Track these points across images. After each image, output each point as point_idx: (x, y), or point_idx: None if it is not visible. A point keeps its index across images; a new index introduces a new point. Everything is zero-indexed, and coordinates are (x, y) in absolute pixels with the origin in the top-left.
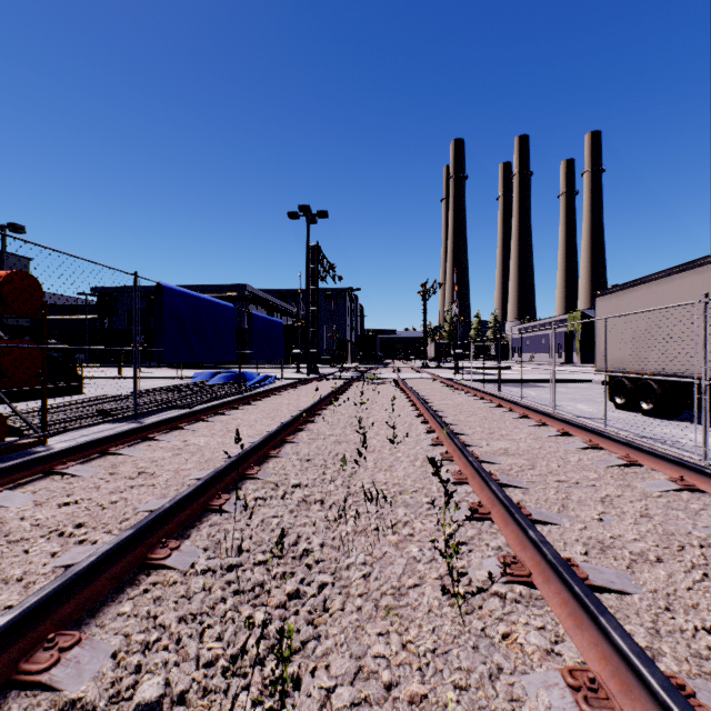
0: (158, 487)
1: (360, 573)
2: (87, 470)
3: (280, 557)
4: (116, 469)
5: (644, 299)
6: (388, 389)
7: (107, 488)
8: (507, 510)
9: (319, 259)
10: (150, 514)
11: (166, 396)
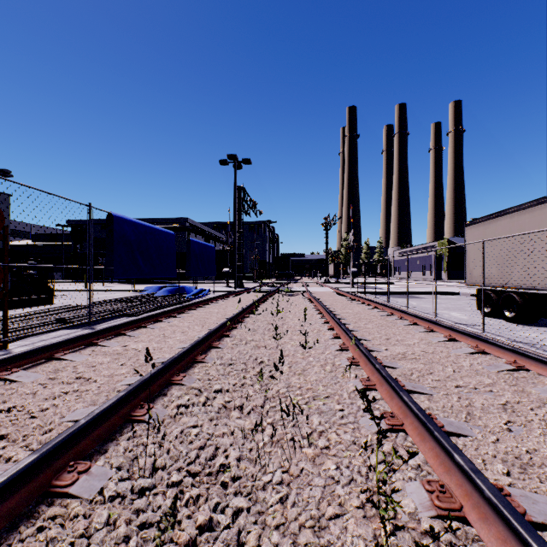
0: (89, 393)
1: (277, 497)
2: (28, 376)
3: (195, 476)
4: (56, 374)
5: (508, 227)
6: (298, 300)
7: (41, 394)
8: (422, 424)
9: (244, 197)
10: (61, 434)
11: (117, 306)
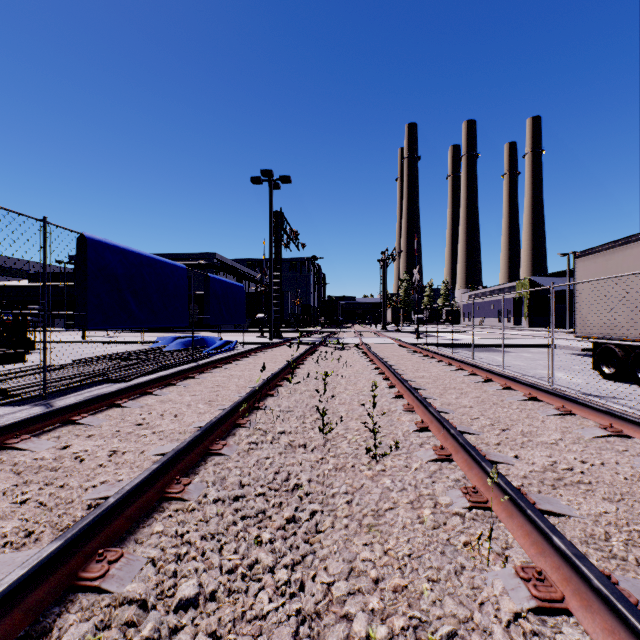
0: None
1: None
2: None
3: None
4: None
5: None
6: (352, 356)
7: None
8: None
9: (282, 225)
10: None
11: (102, 366)
